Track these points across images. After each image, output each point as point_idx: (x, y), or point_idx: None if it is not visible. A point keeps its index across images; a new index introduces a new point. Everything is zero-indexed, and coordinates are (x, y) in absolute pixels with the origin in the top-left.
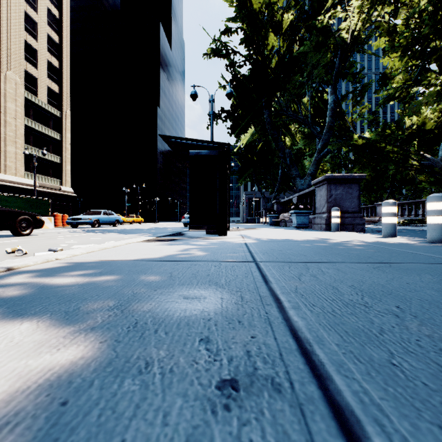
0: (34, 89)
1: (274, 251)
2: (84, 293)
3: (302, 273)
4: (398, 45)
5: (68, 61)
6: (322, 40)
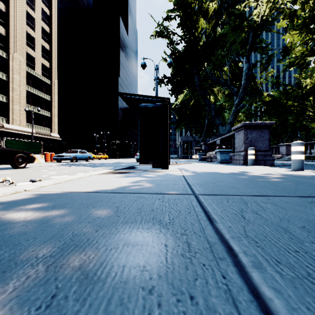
0: (32, 65)
1: (208, 183)
2: (22, 235)
3: (242, 208)
4: (298, 24)
5: (56, 45)
6: (239, 23)
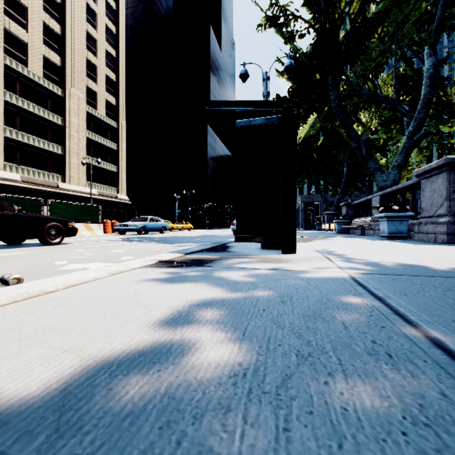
0: (94, 103)
1: None
2: None
3: None
4: None
5: (124, 73)
6: None
